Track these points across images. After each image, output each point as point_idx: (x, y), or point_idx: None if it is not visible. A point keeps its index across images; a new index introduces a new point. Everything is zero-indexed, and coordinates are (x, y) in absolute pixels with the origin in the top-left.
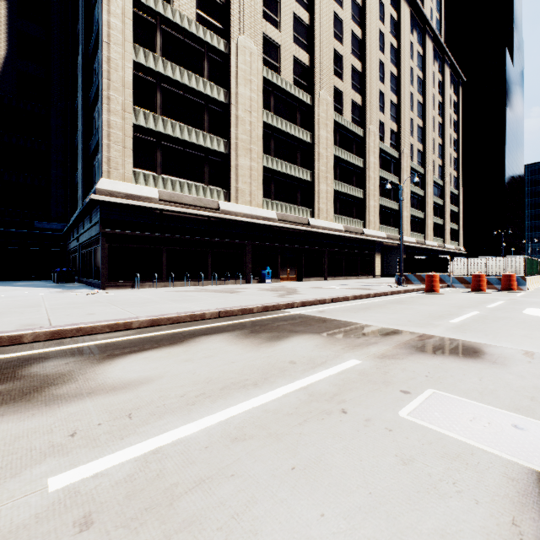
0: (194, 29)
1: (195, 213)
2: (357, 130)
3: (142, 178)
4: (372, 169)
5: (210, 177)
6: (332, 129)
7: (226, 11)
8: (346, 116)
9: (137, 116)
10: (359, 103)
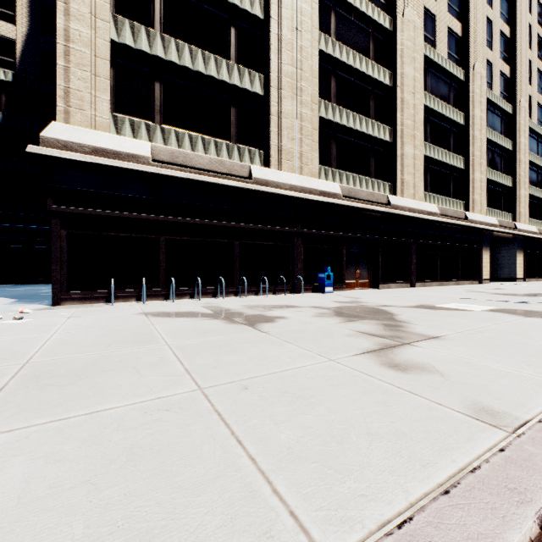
0: None
1: (211, 182)
2: (455, 71)
3: (127, 128)
4: (477, 126)
5: (239, 132)
6: (421, 66)
7: None
8: (440, 50)
9: (119, 30)
10: (458, 33)
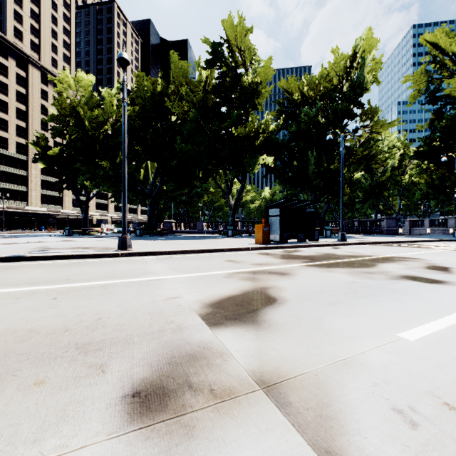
0: (16, 156)
1: (17, 211)
2: None
3: None
4: None
5: (21, 199)
6: None
7: (27, 146)
8: None
9: None
10: None
